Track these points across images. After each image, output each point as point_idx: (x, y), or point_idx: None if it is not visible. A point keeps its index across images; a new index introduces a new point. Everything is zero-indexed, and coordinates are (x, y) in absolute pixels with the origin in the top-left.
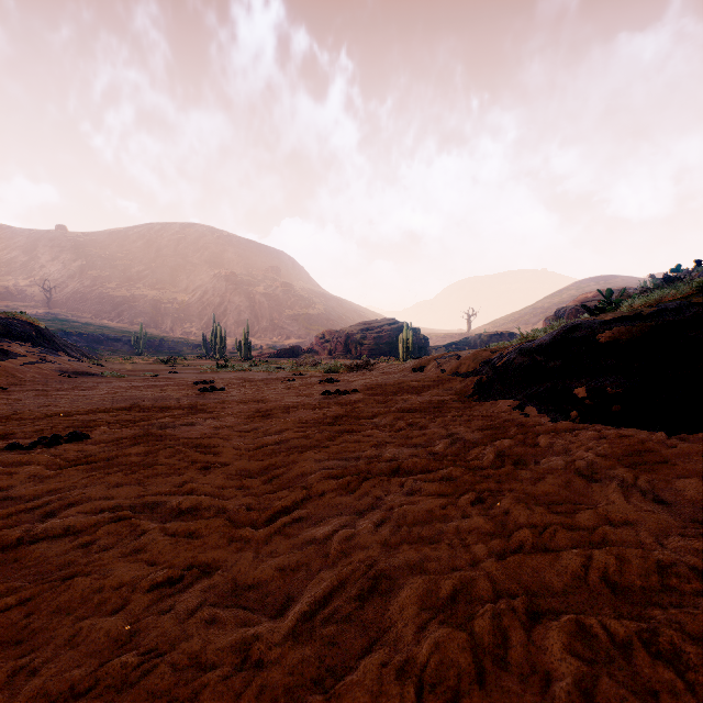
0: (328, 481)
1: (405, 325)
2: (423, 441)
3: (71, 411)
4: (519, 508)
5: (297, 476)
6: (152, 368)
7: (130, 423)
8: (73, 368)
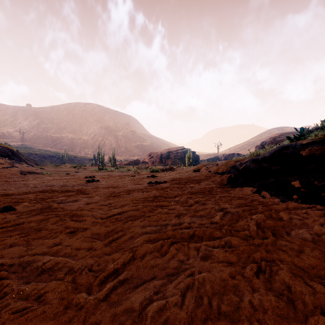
0: (148, 245)
1: (189, 150)
2: (205, 213)
3: (15, 192)
4: (299, 284)
5: (128, 238)
6: (67, 170)
7: (41, 200)
8: (27, 170)
